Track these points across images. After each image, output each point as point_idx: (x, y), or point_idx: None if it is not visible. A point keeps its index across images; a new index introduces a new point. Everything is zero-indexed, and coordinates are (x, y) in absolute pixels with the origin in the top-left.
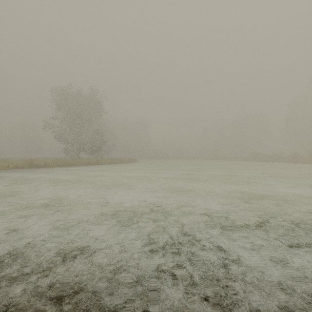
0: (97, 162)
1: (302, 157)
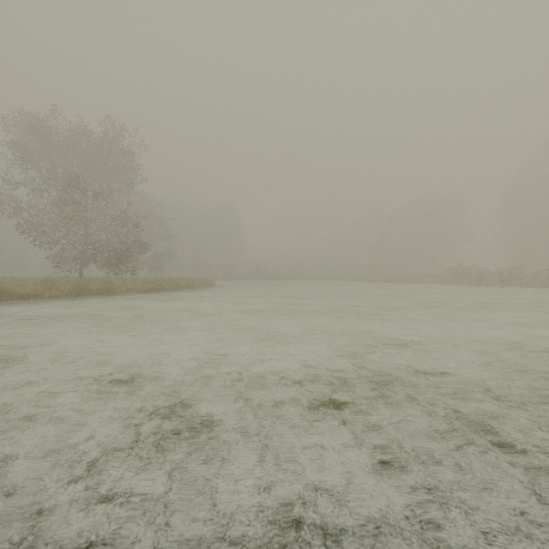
0: (107, 288)
1: None
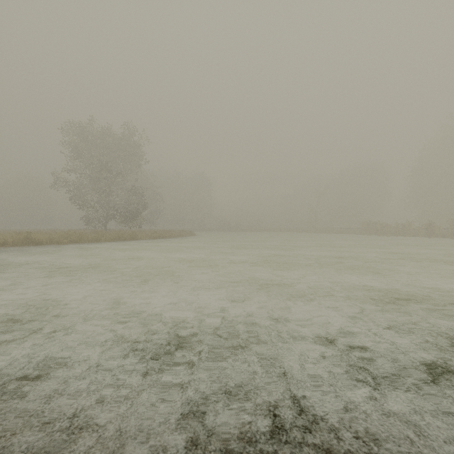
0: (133, 236)
1: (440, 229)
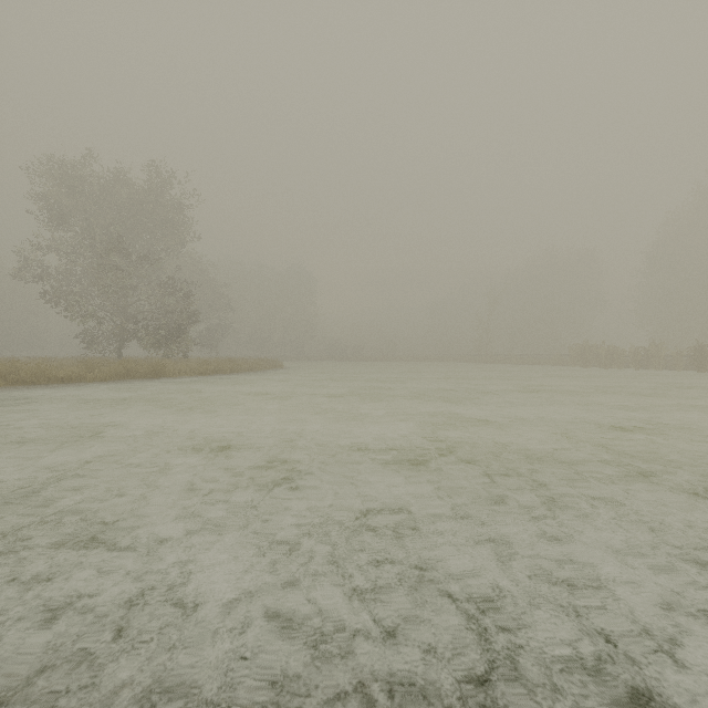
0: (157, 371)
1: None
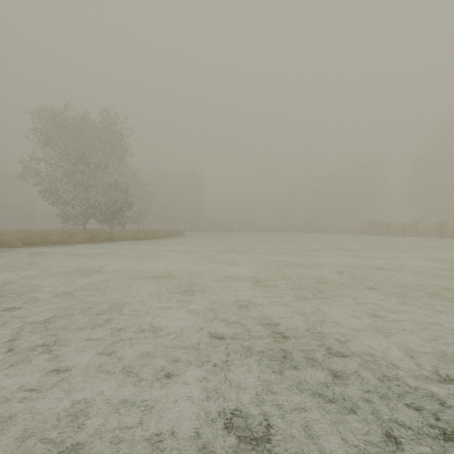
0: (110, 237)
1: (452, 228)
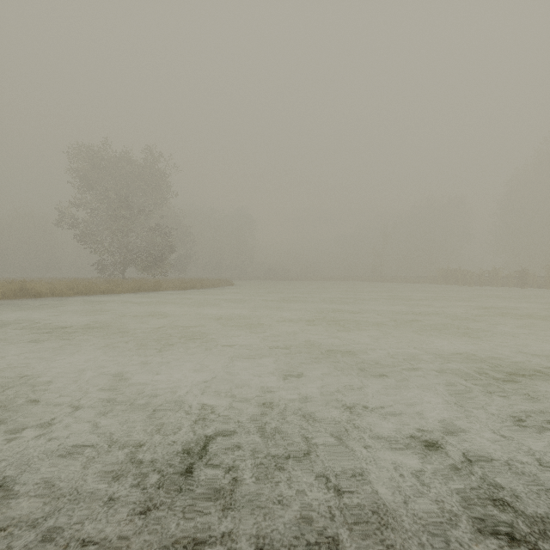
0: (157, 286)
1: (535, 277)
